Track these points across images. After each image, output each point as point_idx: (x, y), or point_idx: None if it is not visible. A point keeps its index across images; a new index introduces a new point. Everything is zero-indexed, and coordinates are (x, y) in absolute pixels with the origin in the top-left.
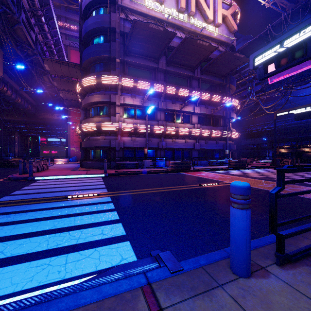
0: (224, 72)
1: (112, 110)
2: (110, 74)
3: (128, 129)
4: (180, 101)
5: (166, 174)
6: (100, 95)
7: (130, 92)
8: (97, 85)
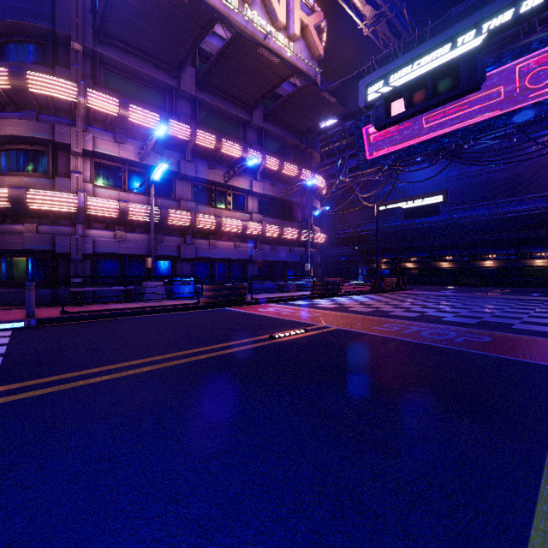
0: (303, 125)
1: (59, 162)
2: (53, 74)
3: (105, 212)
4: (225, 165)
5: (195, 312)
6: (23, 121)
7: (112, 129)
8: (15, 93)
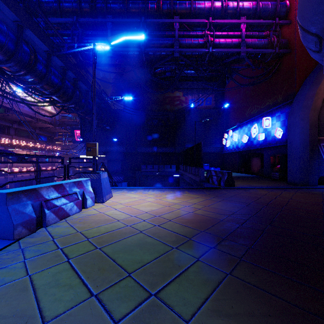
0: (53, 131)
1: None
2: None
3: None
4: (26, 148)
5: None
6: None
7: None
8: None
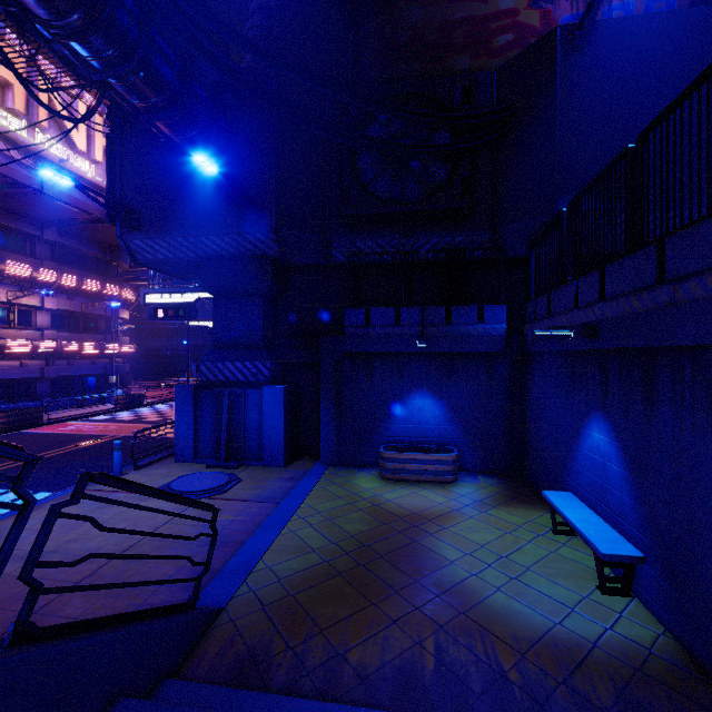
0: (107, 242)
1: None
2: None
3: None
4: (8, 282)
5: None
6: None
7: None
8: None
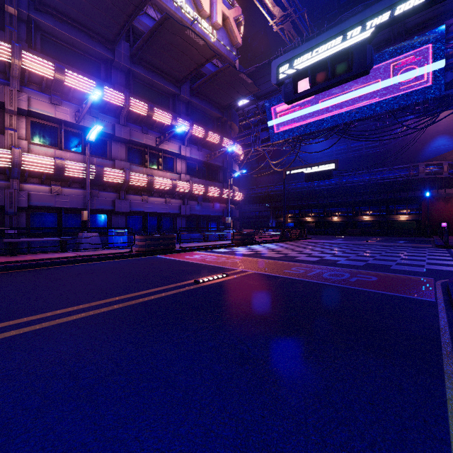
0: (224, 100)
1: None
2: None
3: (40, 167)
4: (157, 131)
5: (128, 260)
6: None
7: (48, 91)
8: None
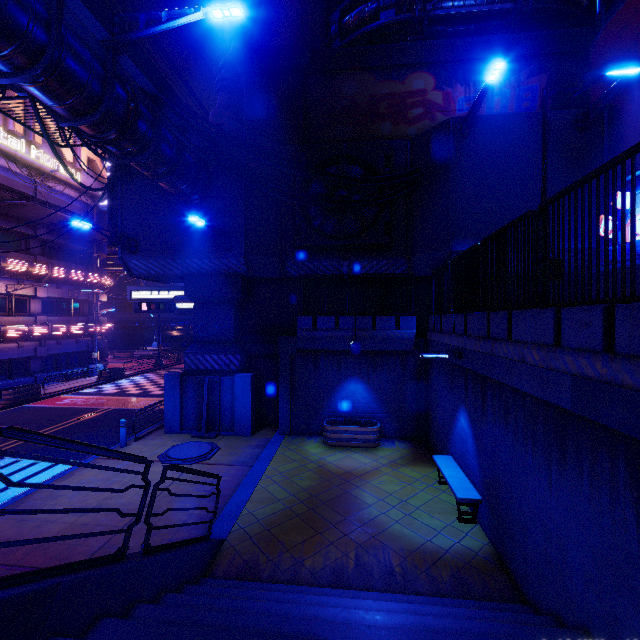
0: (90, 237)
1: None
2: None
3: None
4: (7, 276)
5: (2, 413)
6: None
7: None
8: None
